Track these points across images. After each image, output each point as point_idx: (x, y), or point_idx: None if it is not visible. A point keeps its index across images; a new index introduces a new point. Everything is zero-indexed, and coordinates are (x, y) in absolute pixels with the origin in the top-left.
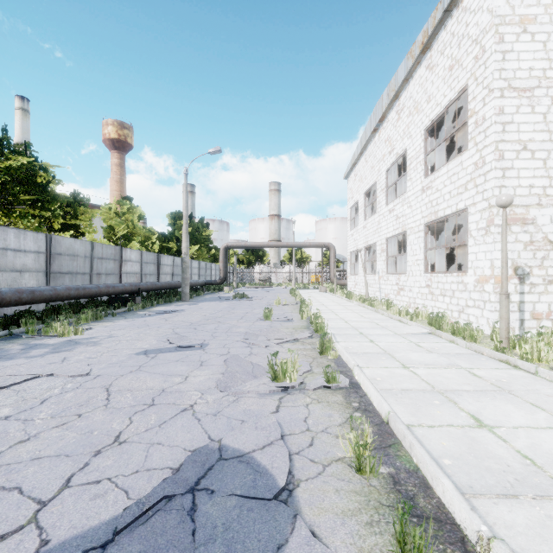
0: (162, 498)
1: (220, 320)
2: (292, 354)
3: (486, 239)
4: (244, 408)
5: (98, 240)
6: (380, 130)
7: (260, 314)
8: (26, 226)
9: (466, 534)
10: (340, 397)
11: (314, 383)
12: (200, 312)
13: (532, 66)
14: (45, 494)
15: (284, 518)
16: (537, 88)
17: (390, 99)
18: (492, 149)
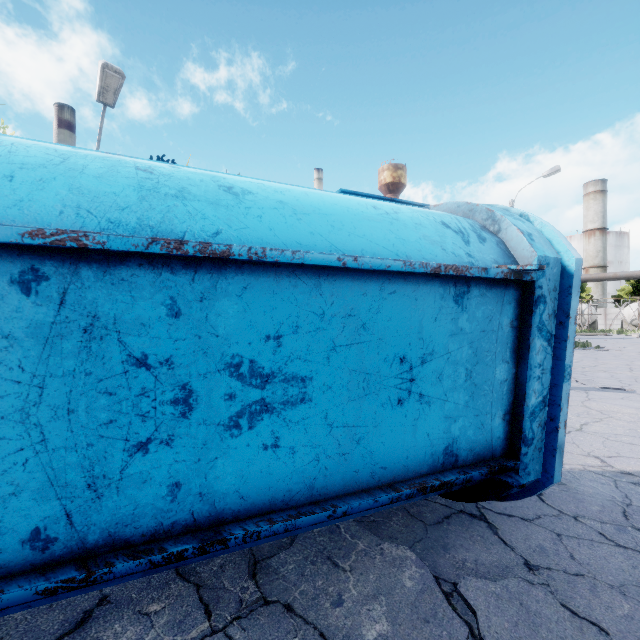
0: None
1: (601, 369)
2: None
3: None
4: None
5: None
6: None
7: None
8: None
9: None
10: None
11: None
12: None
13: None
14: None
15: None
16: None
17: None
18: None
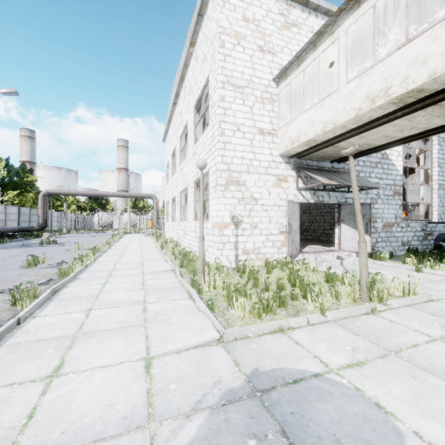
0: None
1: None
2: None
3: (215, 195)
4: None
5: None
6: (177, 104)
7: None
8: None
9: None
10: None
11: None
12: None
13: (244, 71)
14: None
15: None
16: (247, 88)
17: (179, 79)
18: (217, 126)
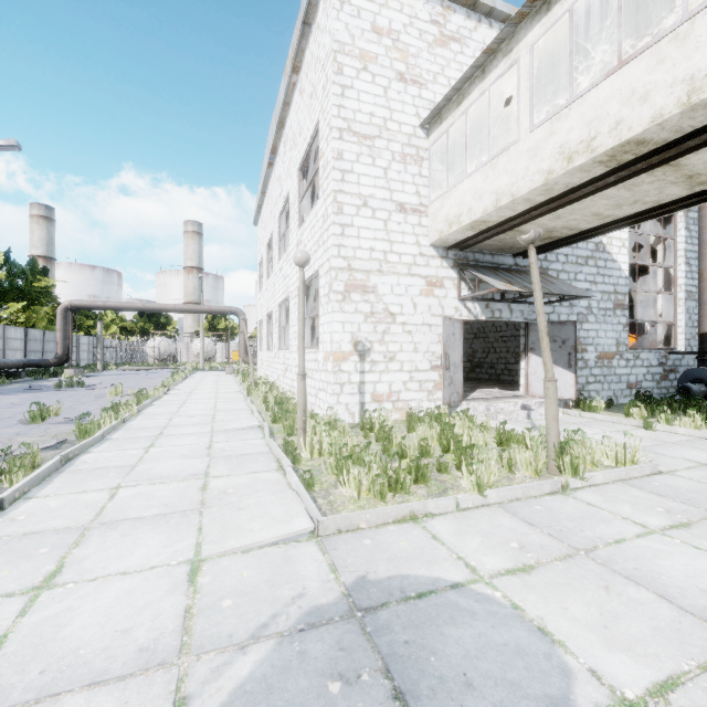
0: None
1: None
2: None
3: (328, 308)
4: None
5: None
6: (275, 164)
7: None
8: None
9: None
10: None
11: None
12: None
13: (373, 112)
14: None
15: None
16: (379, 138)
17: (276, 126)
18: (331, 199)
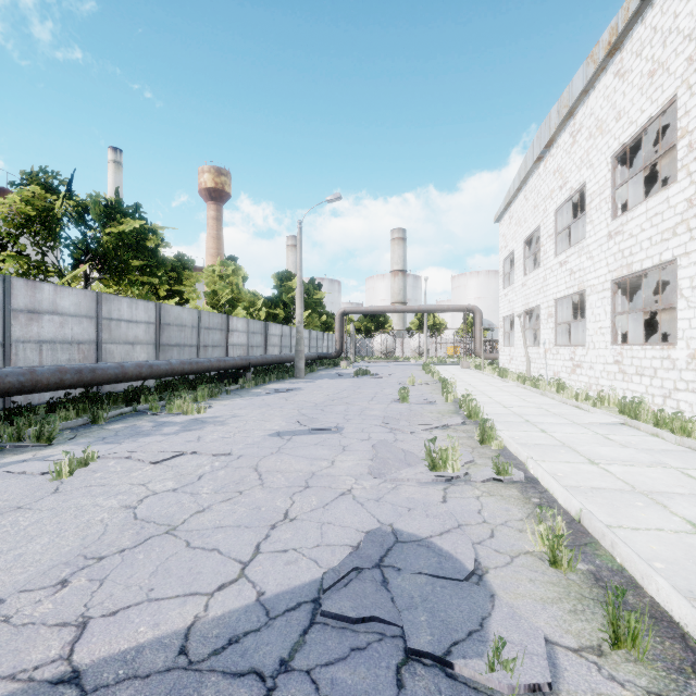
0: (353, 569)
1: (348, 401)
2: (445, 442)
3: None
4: (406, 496)
5: (200, 307)
6: (547, 158)
7: (393, 395)
8: (134, 295)
9: (686, 631)
10: (515, 492)
11: (481, 475)
12: (321, 391)
13: None
14: (242, 556)
15: (481, 597)
16: None
17: (562, 118)
18: None
